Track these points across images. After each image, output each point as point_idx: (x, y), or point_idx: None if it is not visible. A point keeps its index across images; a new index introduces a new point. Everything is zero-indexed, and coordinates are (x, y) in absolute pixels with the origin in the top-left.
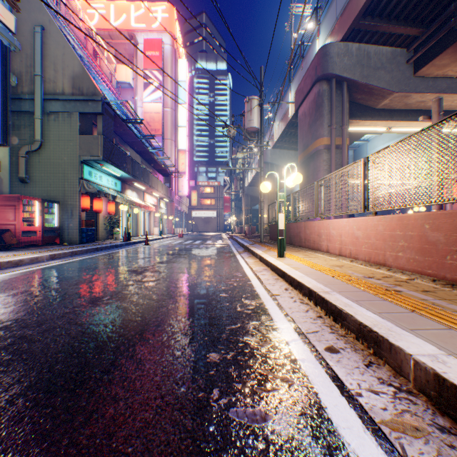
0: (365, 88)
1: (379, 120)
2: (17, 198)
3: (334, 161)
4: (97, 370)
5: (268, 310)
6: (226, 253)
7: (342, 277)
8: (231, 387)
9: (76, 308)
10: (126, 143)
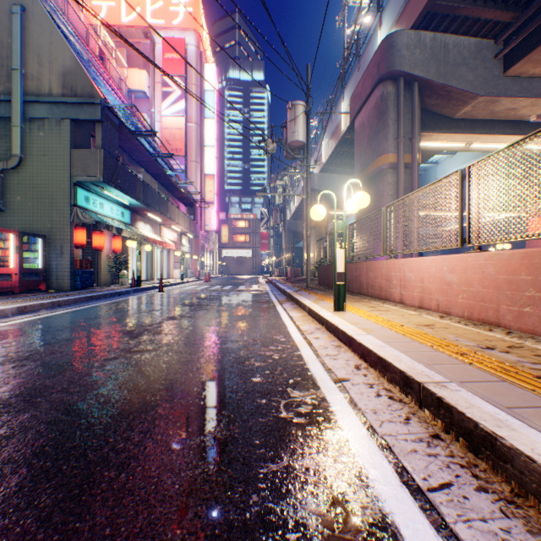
0: (442, 91)
1: (457, 133)
2: None
3: (402, 183)
4: None
5: (337, 416)
6: (263, 304)
7: (447, 348)
8: None
9: None
10: (137, 163)
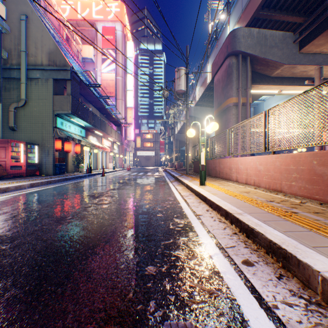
0: (263, 61)
1: (273, 85)
2: (7, 141)
3: (240, 114)
4: (53, 283)
5: (194, 227)
6: (161, 182)
7: (250, 201)
8: (165, 299)
9: (44, 226)
10: (88, 102)
